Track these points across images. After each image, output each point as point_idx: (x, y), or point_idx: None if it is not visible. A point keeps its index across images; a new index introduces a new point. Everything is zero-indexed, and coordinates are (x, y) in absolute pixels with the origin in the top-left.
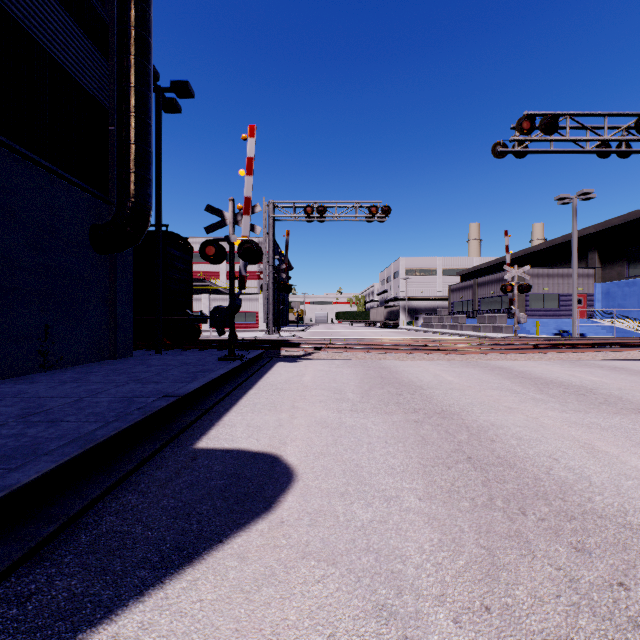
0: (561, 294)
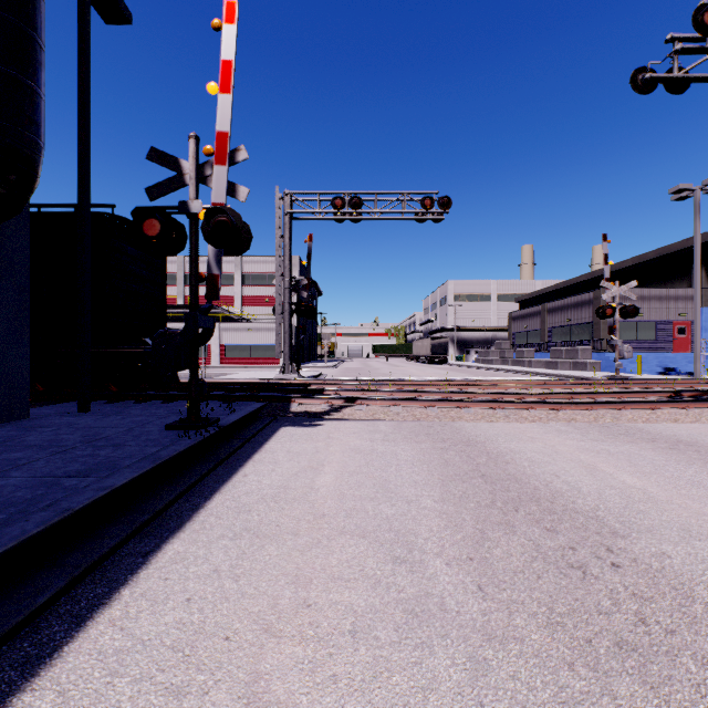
0: (659, 321)
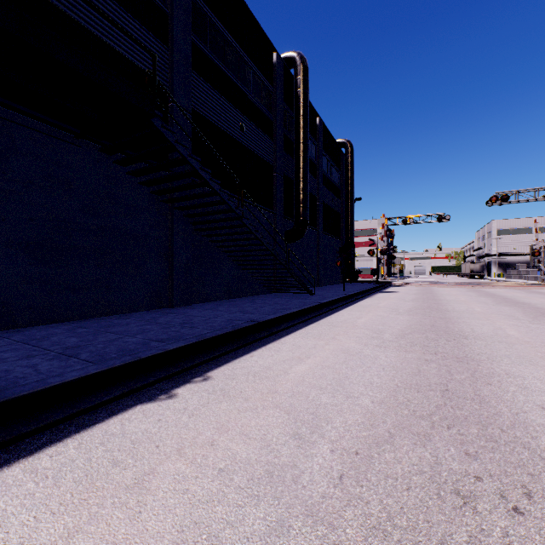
0: None
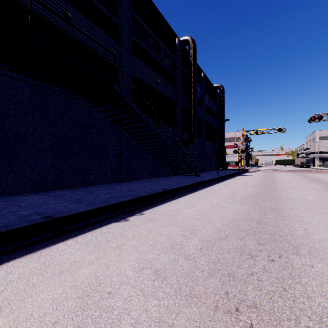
0: None
